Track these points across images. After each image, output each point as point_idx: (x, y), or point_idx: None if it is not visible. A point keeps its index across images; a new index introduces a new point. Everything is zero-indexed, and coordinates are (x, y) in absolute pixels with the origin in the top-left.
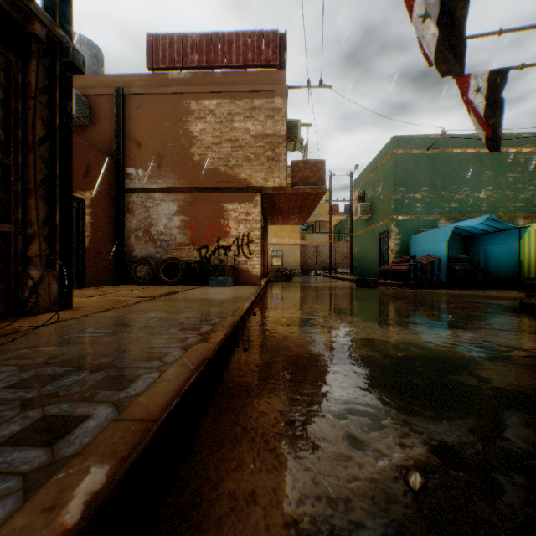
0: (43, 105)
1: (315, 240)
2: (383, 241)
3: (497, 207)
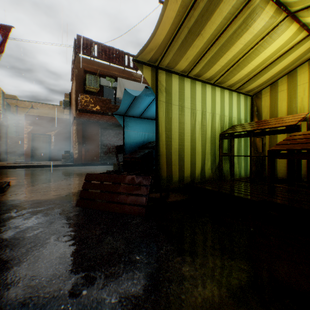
0: None
1: None
2: None
3: None
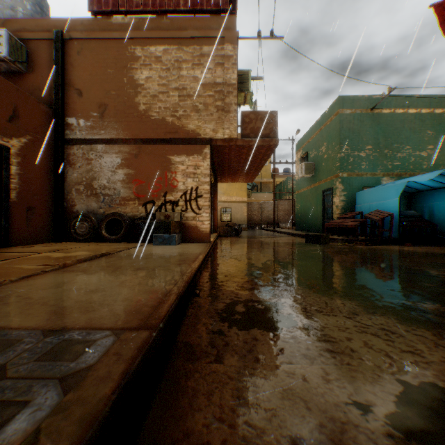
0: None
1: (259, 199)
2: (327, 198)
3: (437, 165)
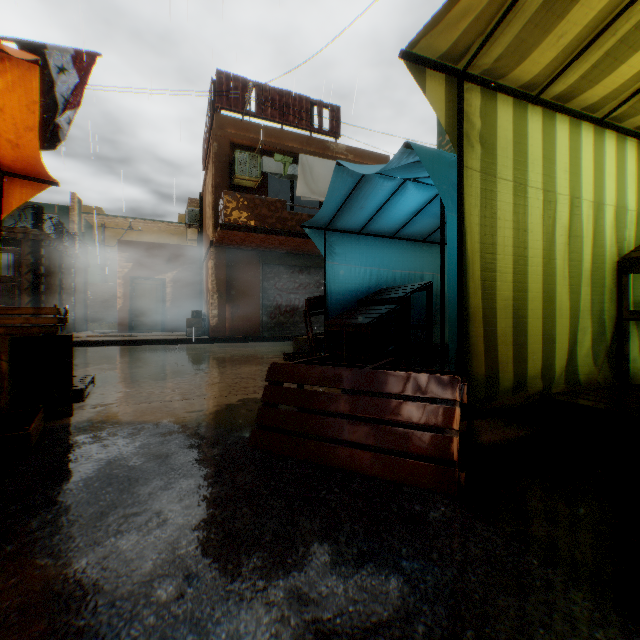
0: (29, 260)
1: None
2: None
3: None
